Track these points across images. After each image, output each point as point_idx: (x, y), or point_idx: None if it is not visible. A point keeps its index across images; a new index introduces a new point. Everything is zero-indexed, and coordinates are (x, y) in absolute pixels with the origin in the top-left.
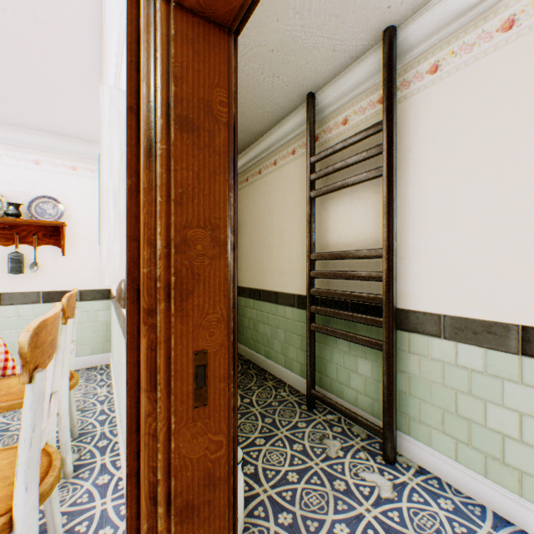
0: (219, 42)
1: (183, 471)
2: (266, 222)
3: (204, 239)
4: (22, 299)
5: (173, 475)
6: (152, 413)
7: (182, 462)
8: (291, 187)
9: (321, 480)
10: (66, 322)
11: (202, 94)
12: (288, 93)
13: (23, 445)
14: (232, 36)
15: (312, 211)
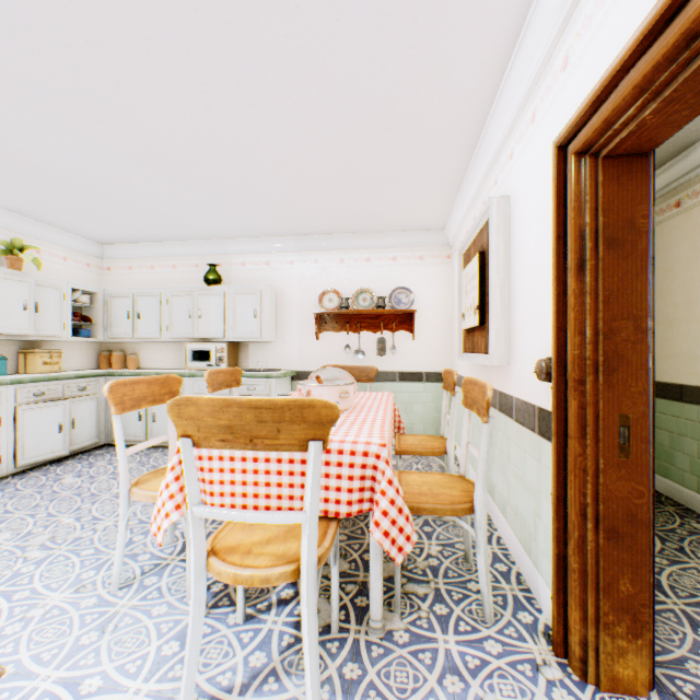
0: (640, 167)
1: (608, 502)
2: (659, 288)
3: (626, 328)
4: (384, 378)
5: (600, 501)
6: (581, 454)
7: (607, 495)
8: None
9: None
10: (454, 394)
11: (624, 215)
12: None
13: (480, 462)
14: (650, 153)
15: None
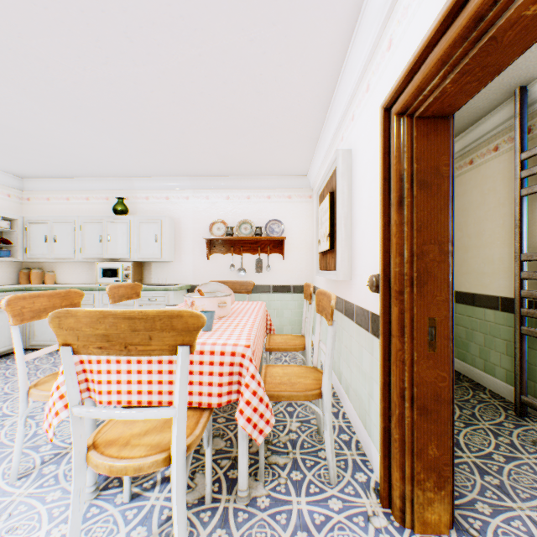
0: (443, 127)
1: (420, 386)
2: (459, 223)
3: (433, 251)
4: (261, 290)
5: (414, 385)
6: (401, 349)
7: (419, 380)
8: (492, 185)
9: (533, 470)
10: (311, 303)
11: (432, 164)
12: (489, 96)
13: (327, 357)
14: (451, 117)
15: (521, 210)
